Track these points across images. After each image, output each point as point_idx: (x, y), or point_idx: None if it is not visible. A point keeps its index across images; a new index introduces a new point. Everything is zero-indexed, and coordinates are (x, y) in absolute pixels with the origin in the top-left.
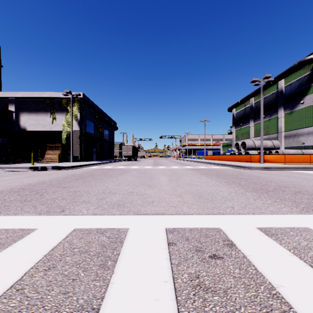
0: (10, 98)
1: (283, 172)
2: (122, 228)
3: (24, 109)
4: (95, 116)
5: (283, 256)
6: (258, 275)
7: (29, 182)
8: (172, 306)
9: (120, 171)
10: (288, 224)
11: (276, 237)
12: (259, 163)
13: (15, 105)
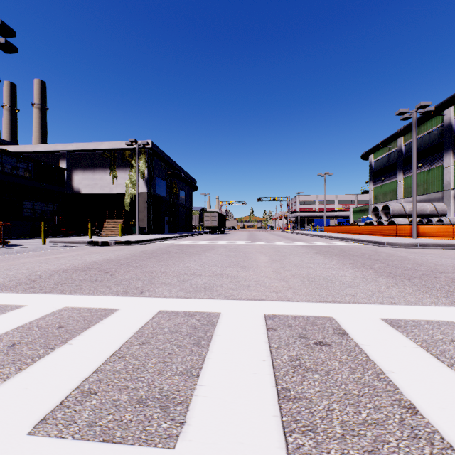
0: (61, 152)
1: (446, 252)
2: (213, 312)
3: (77, 165)
4: (167, 172)
5: (405, 347)
6: (369, 361)
7: (93, 259)
8: (270, 379)
9: (202, 248)
10: (426, 317)
11: (403, 329)
12: (411, 238)
13: (67, 160)
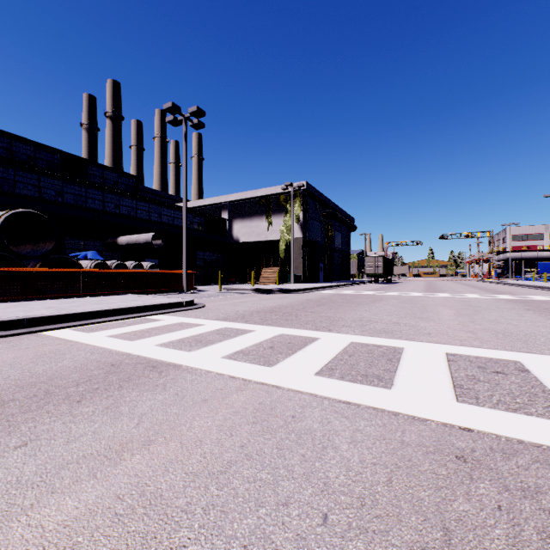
0: (223, 203)
1: None
2: (397, 346)
3: (236, 215)
4: (321, 213)
5: None
6: (540, 385)
7: (270, 305)
8: (448, 380)
9: (369, 299)
10: None
11: None
12: None
13: (228, 211)
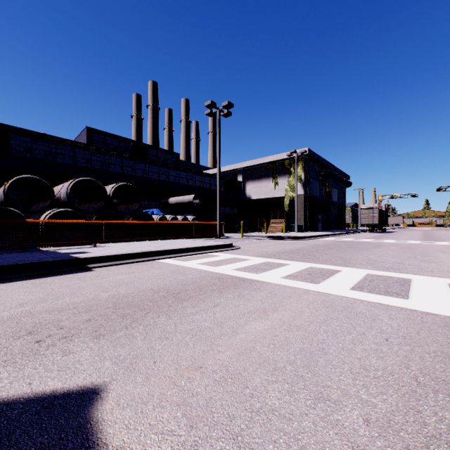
0: (238, 169)
1: None
2: (406, 278)
3: (249, 177)
4: (320, 173)
5: None
6: None
7: (288, 248)
8: None
9: (369, 245)
10: None
11: None
12: None
13: (242, 175)
